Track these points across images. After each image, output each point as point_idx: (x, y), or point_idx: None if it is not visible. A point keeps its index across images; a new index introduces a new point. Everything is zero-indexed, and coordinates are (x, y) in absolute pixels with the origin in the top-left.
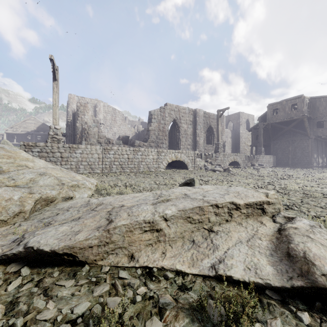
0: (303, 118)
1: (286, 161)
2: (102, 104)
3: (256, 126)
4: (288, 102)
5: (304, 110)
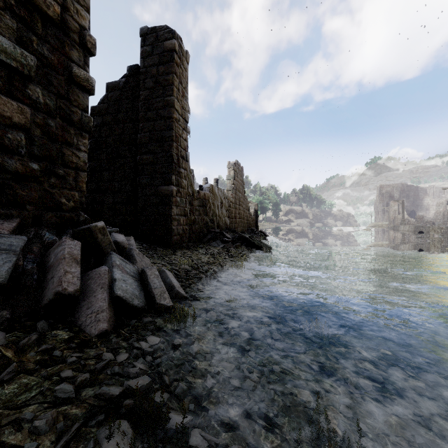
0: None
1: None
2: None
3: None
4: None
5: None
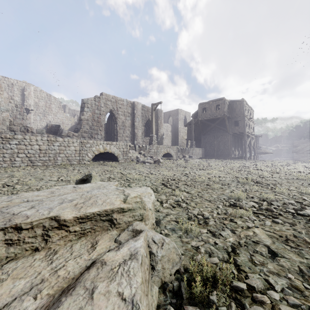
0: (224, 117)
1: (213, 153)
2: (33, 88)
3: (190, 122)
4: (214, 103)
5: (225, 110)
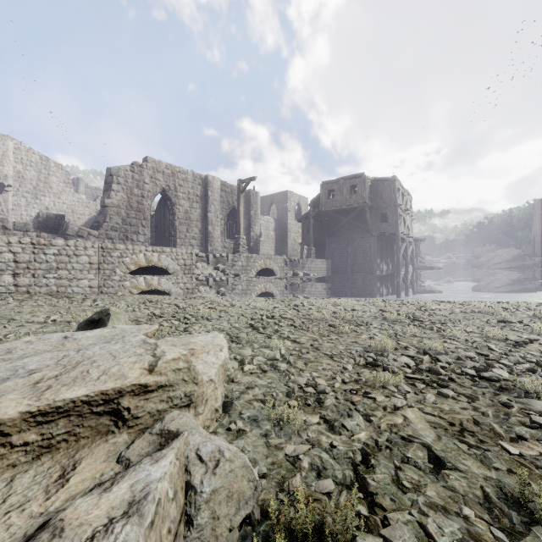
0: (364, 206)
1: (345, 269)
2: (13, 144)
3: (307, 215)
4: (347, 182)
5: (365, 195)
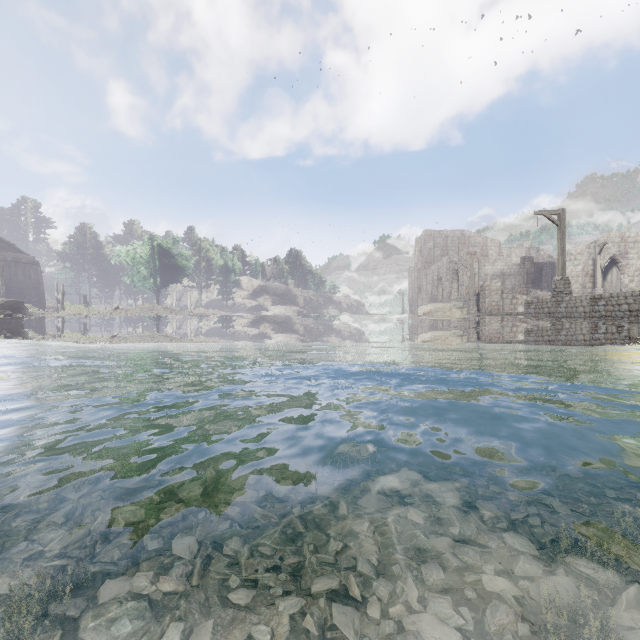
0: None
1: None
2: None
3: None
4: None
5: None
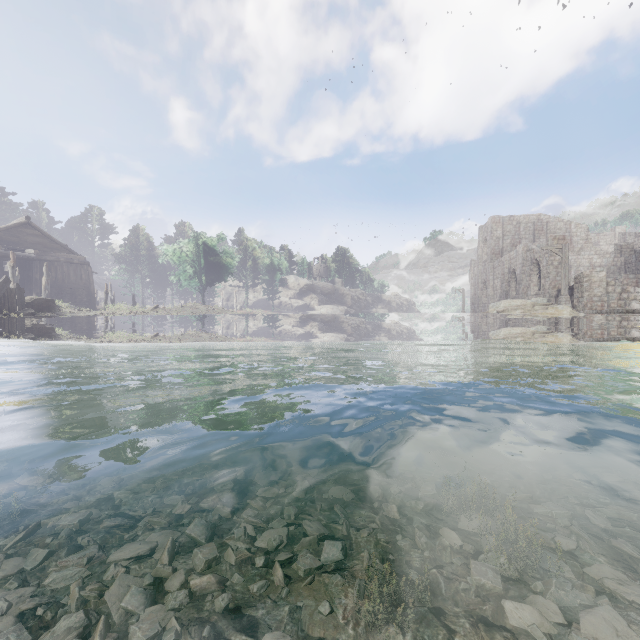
0: None
1: None
2: None
3: None
4: None
5: None
